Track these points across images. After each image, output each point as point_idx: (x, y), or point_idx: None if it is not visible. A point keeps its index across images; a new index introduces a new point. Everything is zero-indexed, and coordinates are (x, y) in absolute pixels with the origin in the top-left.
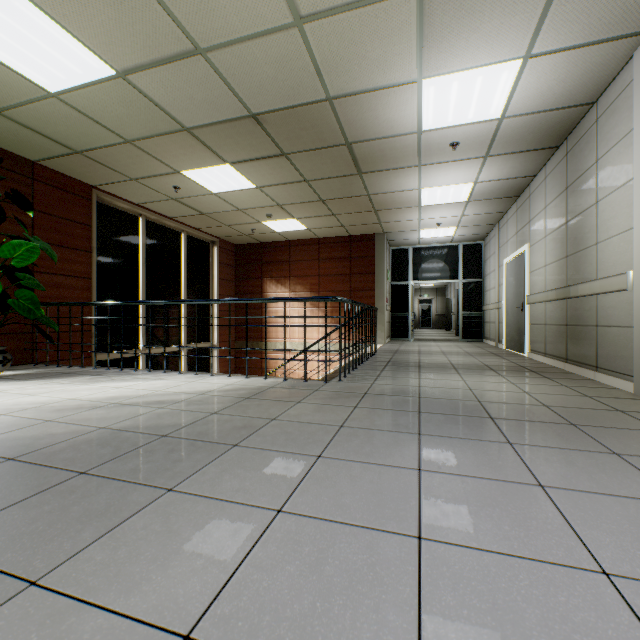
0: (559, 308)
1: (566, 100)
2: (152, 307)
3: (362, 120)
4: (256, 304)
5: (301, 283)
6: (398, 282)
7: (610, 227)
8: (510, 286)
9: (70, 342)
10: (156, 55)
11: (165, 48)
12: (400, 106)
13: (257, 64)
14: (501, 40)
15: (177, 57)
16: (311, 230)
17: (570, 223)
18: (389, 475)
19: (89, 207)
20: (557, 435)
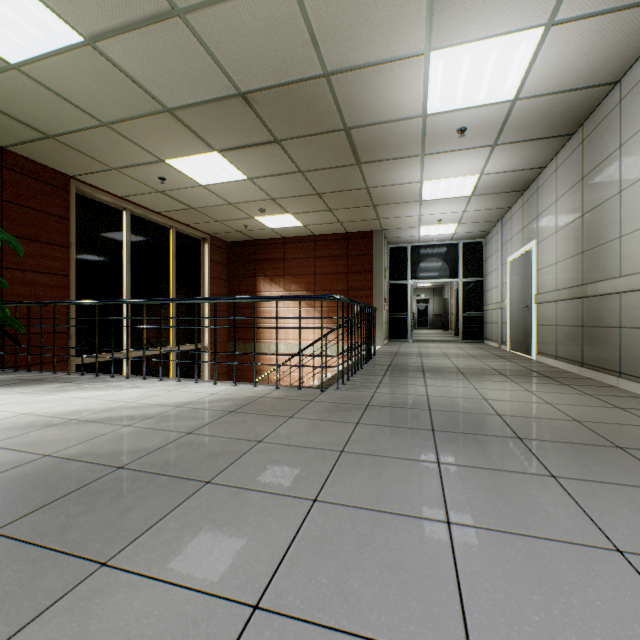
0: (573, 308)
1: (587, 79)
2: (138, 307)
3: (362, 101)
4: (249, 304)
5: (296, 282)
6: (396, 281)
7: (637, 218)
8: (515, 285)
9: (41, 345)
10: (127, 16)
11: (137, 7)
12: (404, 84)
13: (244, 30)
14: (522, 2)
15: (152, 20)
16: (306, 226)
17: (587, 216)
18: (409, 533)
19: (67, 199)
20: (607, 463)
